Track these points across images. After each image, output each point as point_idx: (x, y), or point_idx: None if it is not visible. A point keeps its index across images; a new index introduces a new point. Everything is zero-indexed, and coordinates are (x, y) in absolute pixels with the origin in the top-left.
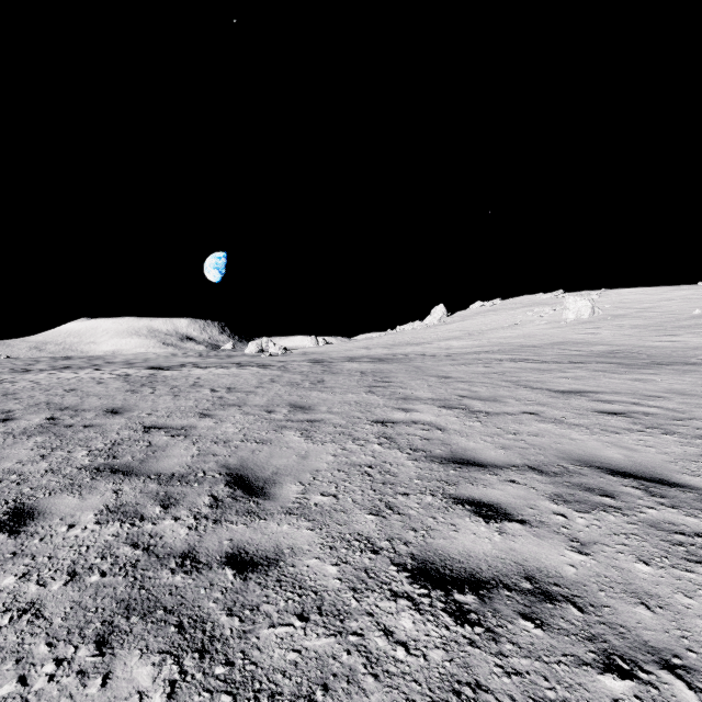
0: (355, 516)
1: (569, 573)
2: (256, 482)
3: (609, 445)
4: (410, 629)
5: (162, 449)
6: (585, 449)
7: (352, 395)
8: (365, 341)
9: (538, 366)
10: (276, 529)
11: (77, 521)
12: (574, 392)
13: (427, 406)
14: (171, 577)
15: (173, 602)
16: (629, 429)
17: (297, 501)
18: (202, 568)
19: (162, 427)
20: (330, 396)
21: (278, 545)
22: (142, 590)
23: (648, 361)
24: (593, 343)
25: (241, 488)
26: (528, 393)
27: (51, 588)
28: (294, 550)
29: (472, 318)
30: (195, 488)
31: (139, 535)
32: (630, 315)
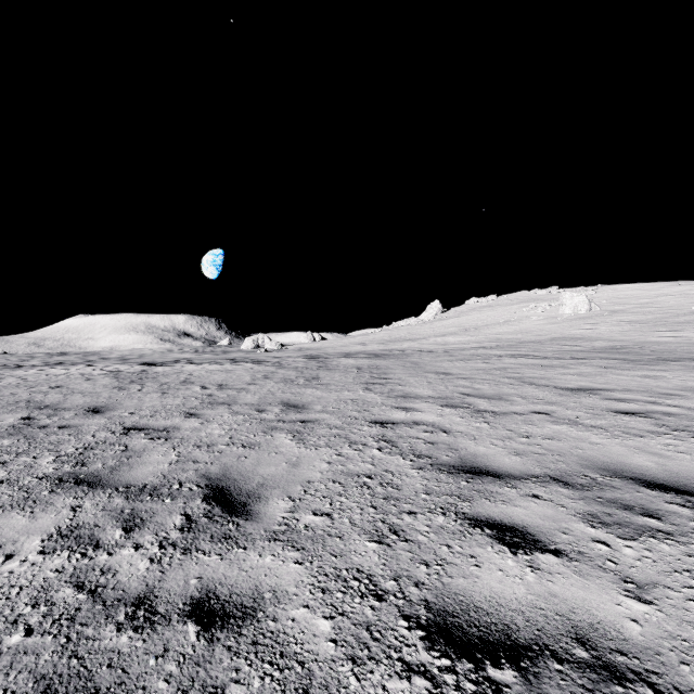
0: (354, 543)
1: (633, 632)
2: (238, 496)
3: (636, 451)
4: None
5: (138, 454)
6: (609, 455)
7: (348, 392)
8: (361, 337)
9: (539, 362)
10: (257, 562)
11: (18, 550)
12: (583, 389)
13: (428, 405)
14: (115, 637)
15: (110, 681)
16: (653, 431)
17: (285, 523)
18: (157, 623)
19: (143, 428)
20: (325, 394)
21: (257, 586)
22: (72, 659)
23: (654, 357)
24: (593, 339)
25: (220, 505)
26: (534, 390)
27: None
28: (277, 593)
29: (467, 314)
30: (167, 504)
31: (88, 571)
32: (627, 310)
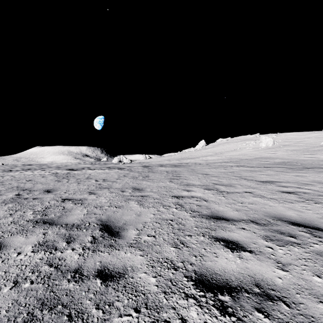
0: (165, 248)
1: (279, 282)
2: (114, 228)
3: (289, 209)
4: (196, 318)
5: (70, 210)
6: (277, 211)
7: (162, 183)
8: (168, 157)
9: (249, 169)
10: (124, 255)
11: (22, 250)
12: (268, 181)
13: (198, 188)
14: (67, 284)
15: (67, 300)
16: (297, 200)
17: (135, 239)
18: (84, 279)
19: (71, 199)
20: (152, 183)
21: (124, 265)
22: (51, 292)
23: (301, 166)
24: (275, 158)
25: (107, 232)
26: (246, 182)
27: (3, 291)
28: (133, 268)
29: (217, 146)
30: (84, 232)
31: (53, 259)
32: (291, 145)
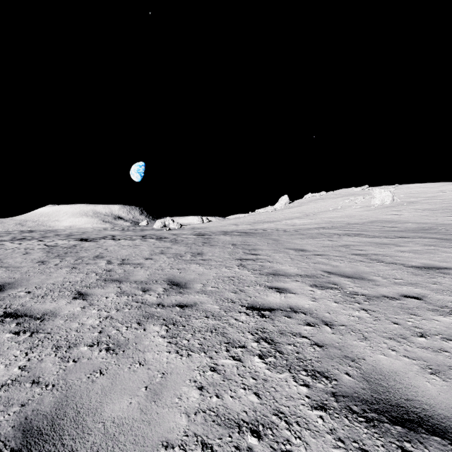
0: None
1: None
2: None
3: None
4: None
5: None
6: None
7: (226, 269)
8: (235, 220)
9: (373, 240)
10: None
11: None
12: (430, 268)
13: (298, 284)
14: None
15: None
16: None
17: None
18: None
19: (22, 314)
20: (206, 270)
21: None
22: None
23: None
24: (402, 222)
25: None
26: (387, 268)
27: None
28: None
29: (307, 204)
30: None
31: None
32: (420, 201)
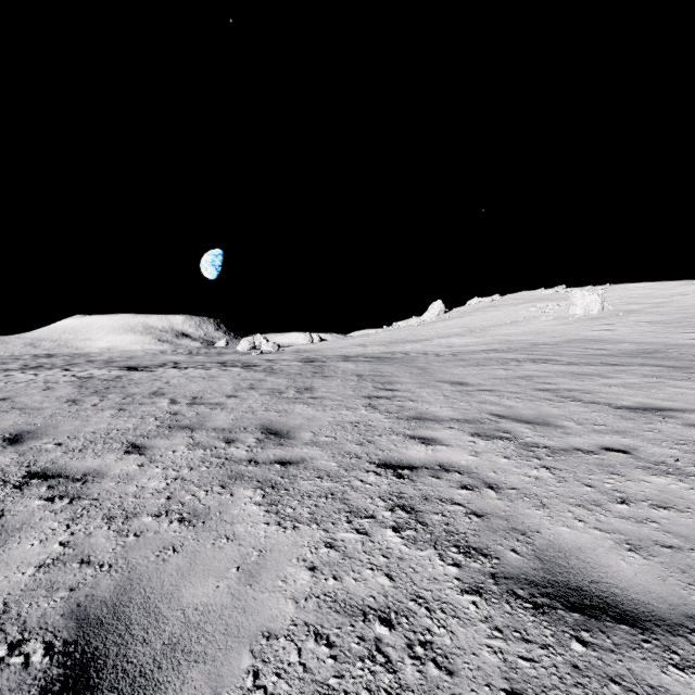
0: None
1: None
2: (109, 694)
3: None
4: None
5: (4, 538)
6: None
7: (347, 411)
8: (361, 338)
9: (568, 369)
10: None
11: None
12: (647, 409)
13: (453, 433)
14: None
15: None
16: None
17: None
18: None
19: (54, 474)
20: (318, 412)
21: None
22: None
23: None
24: (615, 341)
25: None
26: (584, 410)
27: None
28: None
29: (471, 314)
30: None
31: None
32: (643, 310)
